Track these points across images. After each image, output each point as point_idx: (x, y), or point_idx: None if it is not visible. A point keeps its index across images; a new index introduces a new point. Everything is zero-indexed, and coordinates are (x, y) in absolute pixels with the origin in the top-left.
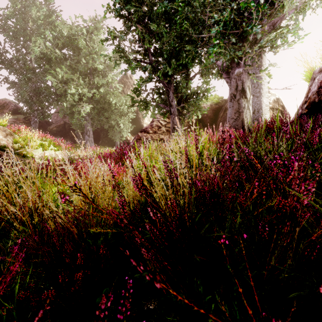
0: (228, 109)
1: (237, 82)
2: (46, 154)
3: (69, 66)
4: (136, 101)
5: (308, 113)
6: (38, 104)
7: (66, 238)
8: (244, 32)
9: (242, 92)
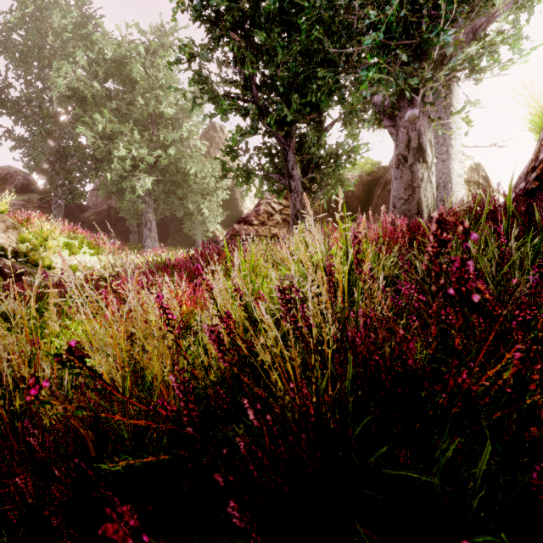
0: (393, 182)
1: (410, 133)
2: (74, 261)
3: (116, 110)
4: (230, 169)
5: (540, 189)
6: (64, 176)
7: (70, 450)
8: (423, 43)
9: (419, 151)
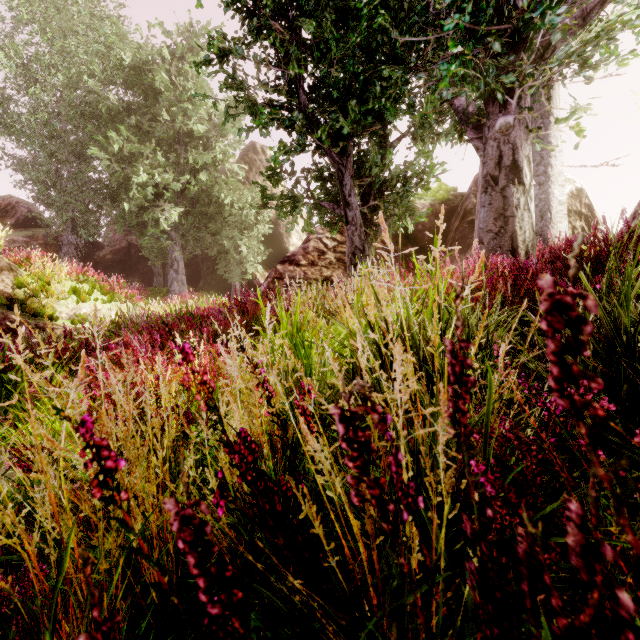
0: (479, 210)
1: (501, 147)
2: (83, 309)
3: (136, 127)
4: (272, 196)
5: None
6: (75, 207)
7: None
8: (523, 25)
9: (513, 170)
